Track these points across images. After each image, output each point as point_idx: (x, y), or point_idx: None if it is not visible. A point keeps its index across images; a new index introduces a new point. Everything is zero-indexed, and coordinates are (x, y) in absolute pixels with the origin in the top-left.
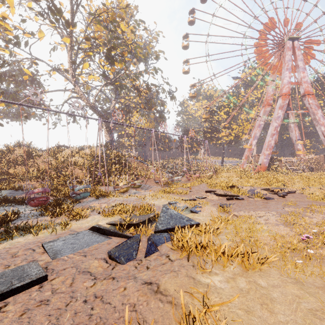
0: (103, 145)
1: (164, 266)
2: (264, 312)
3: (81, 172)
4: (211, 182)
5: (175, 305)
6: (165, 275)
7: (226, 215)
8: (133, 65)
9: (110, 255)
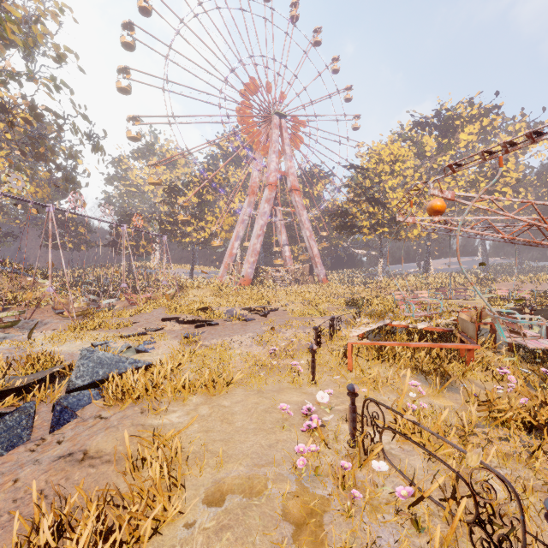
0: None
1: (93, 428)
2: (224, 426)
3: None
4: (173, 304)
5: (116, 462)
6: (97, 436)
7: (193, 347)
8: None
9: None
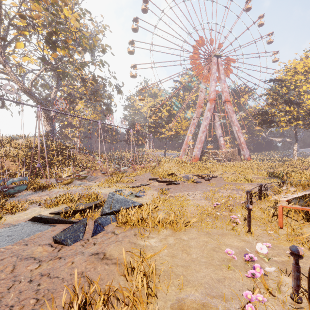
0: (43, 134)
1: (110, 239)
2: (183, 255)
3: (14, 164)
4: (154, 171)
5: (119, 265)
6: (111, 245)
7: (165, 196)
8: (78, 54)
9: (55, 239)
